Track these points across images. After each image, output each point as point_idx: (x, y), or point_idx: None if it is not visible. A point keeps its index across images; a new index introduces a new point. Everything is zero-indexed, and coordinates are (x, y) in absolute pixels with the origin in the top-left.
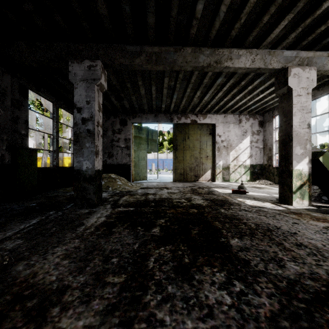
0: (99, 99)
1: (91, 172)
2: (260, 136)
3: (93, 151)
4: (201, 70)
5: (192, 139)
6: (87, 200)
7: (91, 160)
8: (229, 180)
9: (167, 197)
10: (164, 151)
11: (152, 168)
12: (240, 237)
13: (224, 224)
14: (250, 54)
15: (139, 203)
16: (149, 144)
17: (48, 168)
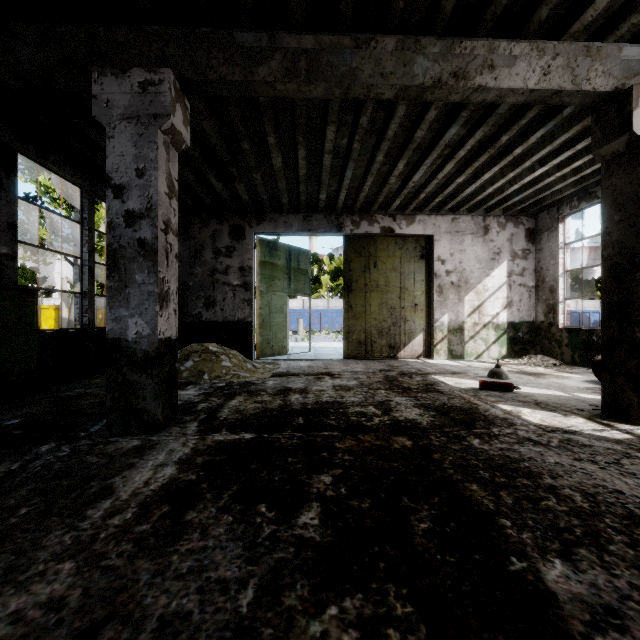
0: (170, 167)
1: (149, 346)
2: (530, 263)
3: (153, 293)
4: (418, 98)
5: (384, 268)
6: (139, 413)
7: (149, 316)
8: (462, 355)
9: (334, 400)
10: (322, 294)
11: (298, 328)
12: (564, 551)
13: (497, 493)
14: (539, 55)
15: (268, 417)
16: (292, 278)
17: (69, 331)
